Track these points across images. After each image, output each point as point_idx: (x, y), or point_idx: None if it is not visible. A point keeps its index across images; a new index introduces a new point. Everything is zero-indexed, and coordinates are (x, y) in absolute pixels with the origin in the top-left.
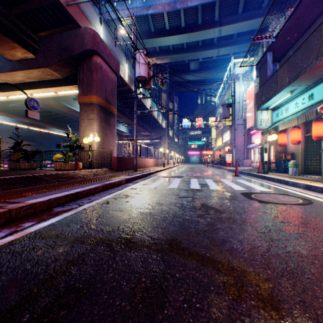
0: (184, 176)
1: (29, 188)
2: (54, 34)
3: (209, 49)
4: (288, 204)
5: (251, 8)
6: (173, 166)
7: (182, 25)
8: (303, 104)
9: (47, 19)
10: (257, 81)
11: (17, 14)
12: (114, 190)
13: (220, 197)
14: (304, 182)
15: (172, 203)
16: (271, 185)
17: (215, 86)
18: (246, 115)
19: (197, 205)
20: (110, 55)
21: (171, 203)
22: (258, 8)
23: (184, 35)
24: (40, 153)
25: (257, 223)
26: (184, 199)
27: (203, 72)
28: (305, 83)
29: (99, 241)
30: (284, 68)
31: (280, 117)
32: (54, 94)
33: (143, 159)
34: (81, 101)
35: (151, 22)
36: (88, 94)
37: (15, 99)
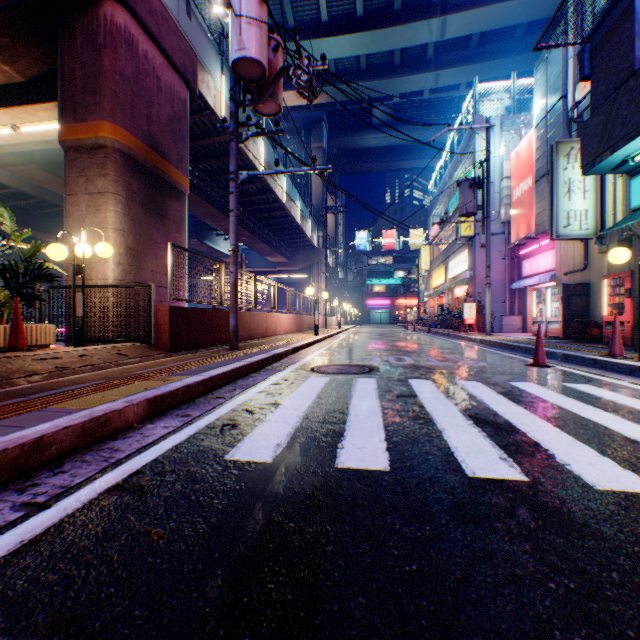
0: (380, 366)
1: None
2: None
3: (416, 71)
4: None
5: None
6: (338, 332)
7: (358, 11)
8: None
9: None
10: (545, 123)
11: None
12: None
13: None
14: None
15: None
16: None
17: (425, 161)
18: (510, 212)
19: None
20: (163, 20)
21: None
22: None
23: (362, 35)
24: None
25: None
26: None
27: (401, 129)
28: None
29: None
30: None
31: None
32: (14, 135)
33: (263, 315)
34: (66, 139)
35: (288, 2)
36: (88, 117)
37: None
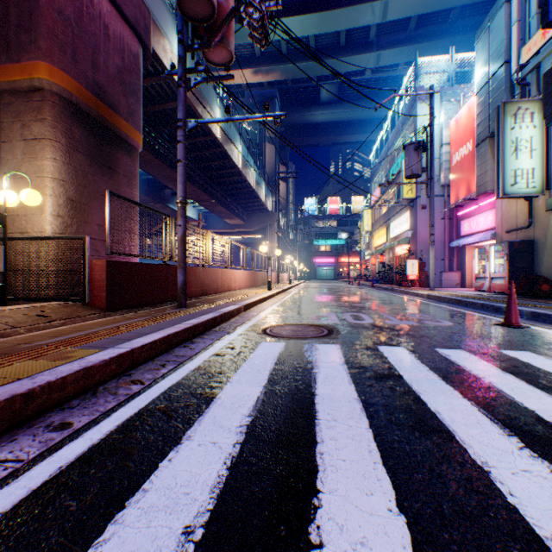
0: (338, 327)
1: None
2: None
3: (359, 52)
4: None
5: None
6: (289, 287)
7: None
8: None
9: None
10: (487, 88)
11: None
12: None
13: None
14: None
15: None
16: None
17: (366, 135)
18: (450, 176)
19: None
20: None
21: None
22: None
23: (311, 16)
24: None
25: None
26: None
27: (345, 106)
28: None
29: None
30: None
31: None
32: None
33: (218, 271)
34: None
35: None
36: (22, 57)
37: None
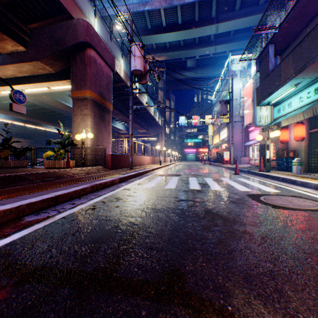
0: (182, 174)
1: (5, 190)
2: (45, 26)
3: (206, 46)
4: (309, 210)
5: (248, 4)
6: (170, 164)
7: (179, 22)
8: (308, 98)
9: (38, 9)
10: (255, 77)
11: (5, 3)
12: (104, 191)
13: (225, 200)
14: (315, 182)
15: (170, 208)
16: (277, 185)
17: (212, 84)
18: (244, 112)
19: (200, 212)
20: (105, 49)
21: (169, 208)
22: (255, 5)
23: (181, 32)
24: (31, 150)
25: (283, 241)
26: (184, 202)
27: (200, 70)
28: (312, 75)
29: (65, 277)
30: (289, 60)
31: (282, 112)
32: (47, 89)
33: (139, 157)
34: (74, 96)
35: (148, 19)
36: (81, 89)
37: (8, 95)
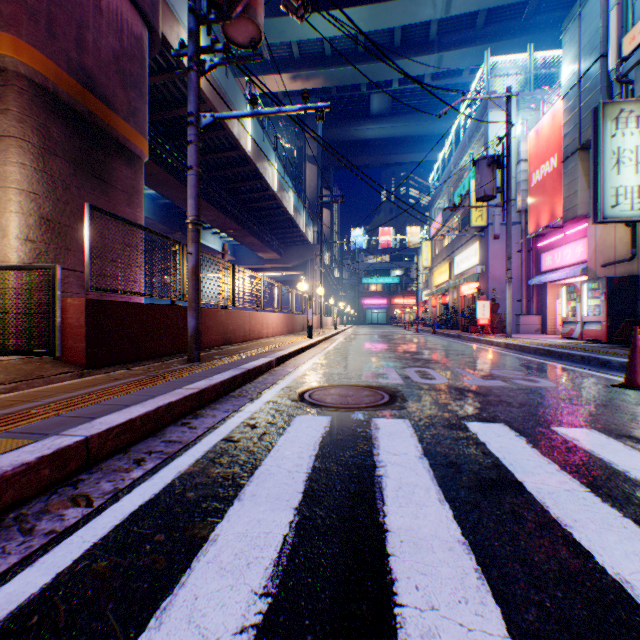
0: (403, 389)
1: None
2: None
3: (418, 53)
4: None
5: None
6: (334, 333)
7: None
8: None
9: None
10: (577, 90)
11: None
12: None
13: None
14: None
15: None
16: None
17: (424, 155)
18: (528, 199)
19: None
20: None
21: None
22: None
23: (361, 9)
24: None
25: None
26: None
27: (400, 119)
28: None
29: None
30: None
31: None
32: None
33: (245, 314)
34: None
35: None
36: None
37: None
